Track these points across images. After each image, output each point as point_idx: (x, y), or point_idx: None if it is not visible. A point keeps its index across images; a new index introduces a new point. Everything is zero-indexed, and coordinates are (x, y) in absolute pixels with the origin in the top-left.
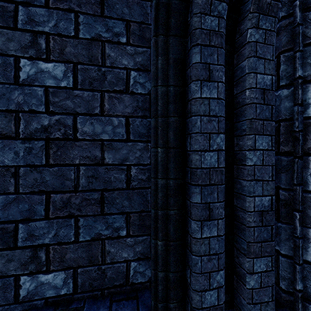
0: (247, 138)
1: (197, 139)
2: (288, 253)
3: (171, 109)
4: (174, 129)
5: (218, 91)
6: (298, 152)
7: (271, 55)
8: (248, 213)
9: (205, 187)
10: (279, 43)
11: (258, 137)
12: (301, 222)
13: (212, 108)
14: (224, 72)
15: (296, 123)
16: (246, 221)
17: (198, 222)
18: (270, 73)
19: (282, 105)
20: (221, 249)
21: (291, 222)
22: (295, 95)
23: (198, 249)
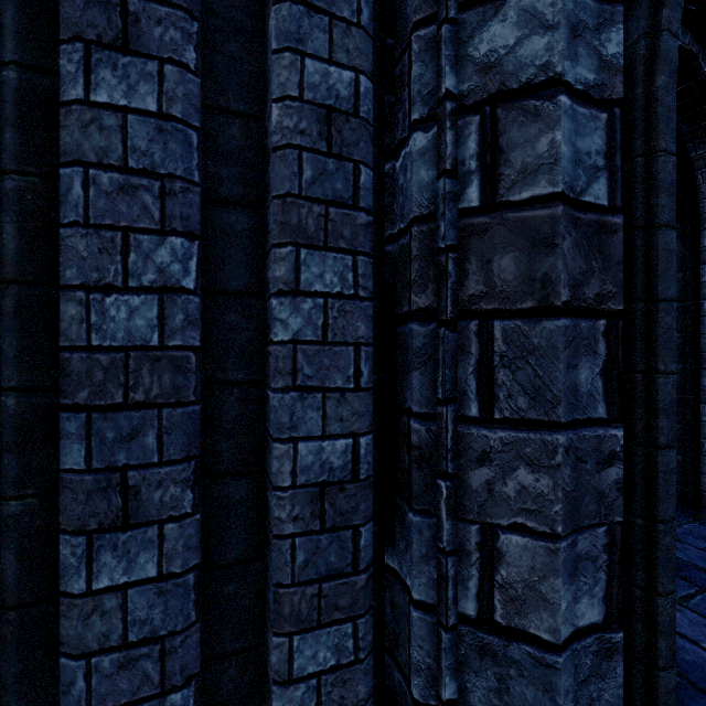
0: (274, 256)
1: (73, 245)
2: (426, 597)
3: (12, 146)
4: (26, 215)
5: (163, 91)
6: (445, 308)
7: (354, 8)
8: (276, 494)
9: (106, 414)
10: (410, 4)
11: (309, 254)
12: (453, 507)
13: (136, 145)
14: (197, 37)
15: (441, 226)
16: (272, 519)
17: (76, 539)
18: (352, 64)
19: (414, 178)
20: (177, 619)
21: (434, 510)
22: (440, 149)
23: (74, 632)
